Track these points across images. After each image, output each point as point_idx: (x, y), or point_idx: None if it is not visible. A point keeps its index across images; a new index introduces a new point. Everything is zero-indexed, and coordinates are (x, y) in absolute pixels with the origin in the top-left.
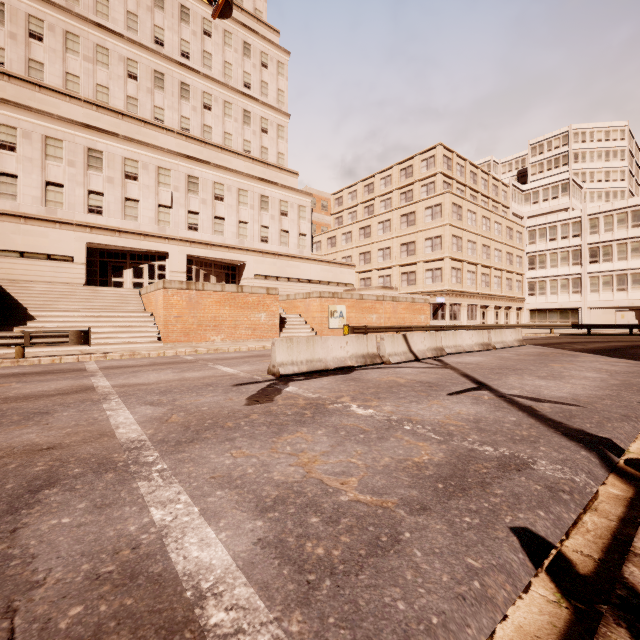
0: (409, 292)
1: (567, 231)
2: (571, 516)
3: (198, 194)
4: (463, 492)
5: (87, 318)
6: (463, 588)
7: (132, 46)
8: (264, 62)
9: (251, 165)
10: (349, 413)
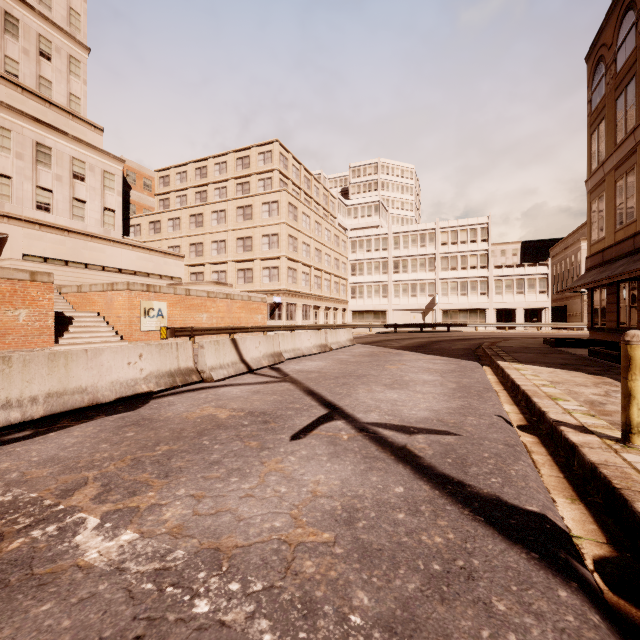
0: (246, 290)
1: (379, 245)
2: None
3: None
4: None
5: None
6: None
7: None
8: None
9: (19, 96)
10: (53, 570)
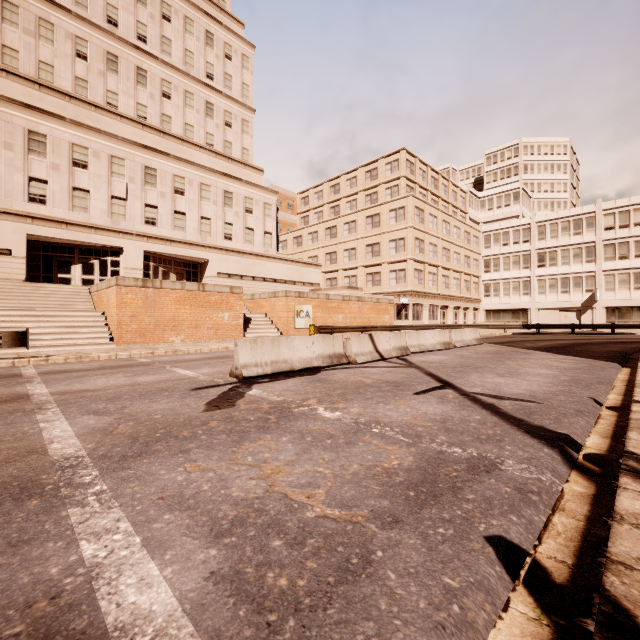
0: (374, 292)
1: (518, 237)
2: (541, 518)
3: (156, 187)
4: (435, 499)
5: (26, 318)
6: (442, 615)
7: (81, 23)
8: (228, 54)
9: (214, 159)
10: (315, 417)
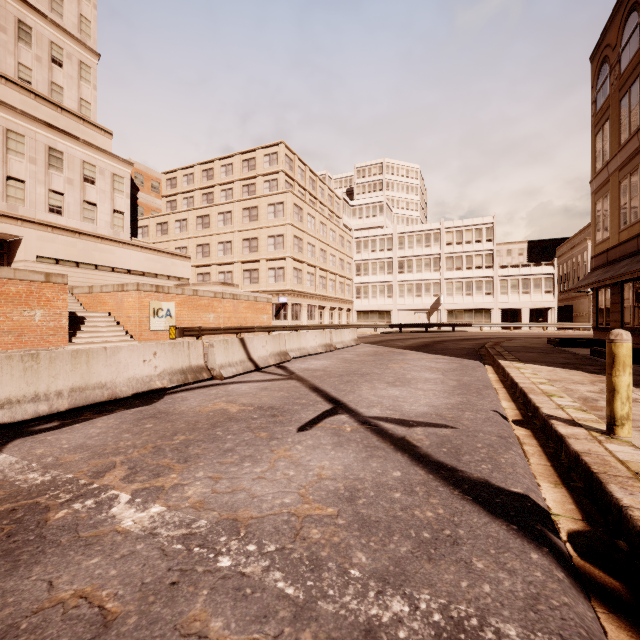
0: (252, 290)
1: (383, 245)
2: None
3: None
4: None
5: None
6: None
7: None
8: None
9: (32, 102)
10: (96, 534)
